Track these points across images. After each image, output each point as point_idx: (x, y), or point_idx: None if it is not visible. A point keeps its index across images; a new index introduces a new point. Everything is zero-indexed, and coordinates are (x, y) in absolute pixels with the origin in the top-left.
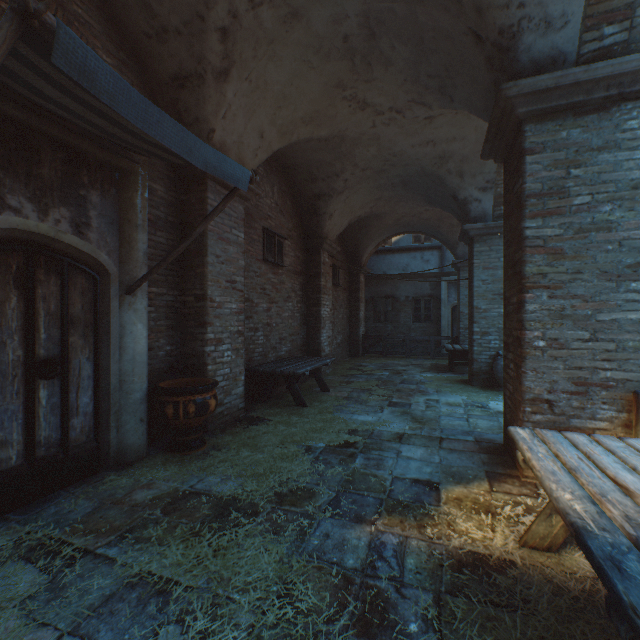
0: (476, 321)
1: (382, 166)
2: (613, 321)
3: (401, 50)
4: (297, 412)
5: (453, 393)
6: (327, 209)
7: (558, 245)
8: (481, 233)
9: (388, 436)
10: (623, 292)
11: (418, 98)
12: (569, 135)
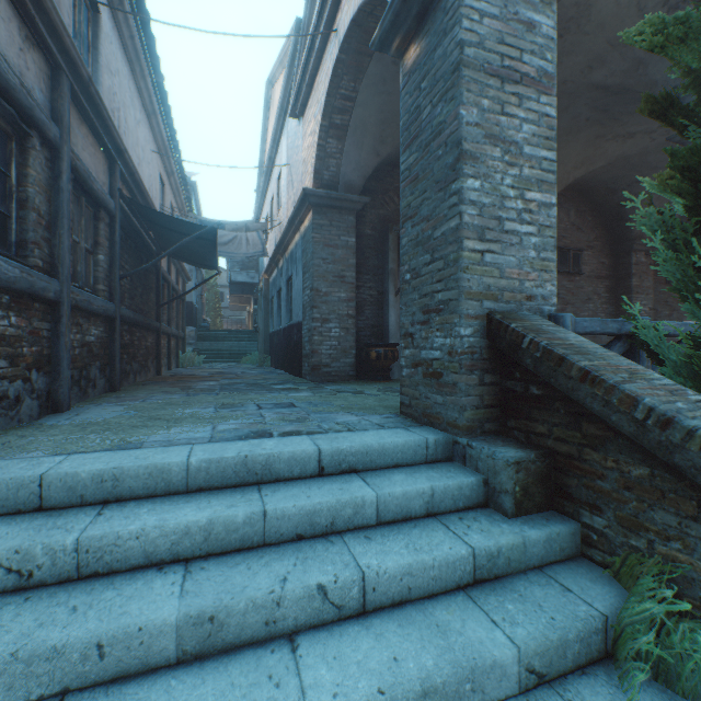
0: None
1: None
2: None
3: (632, 107)
4: None
5: None
6: (633, 213)
7: None
8: None
9: None
10: None
11: None
12: None
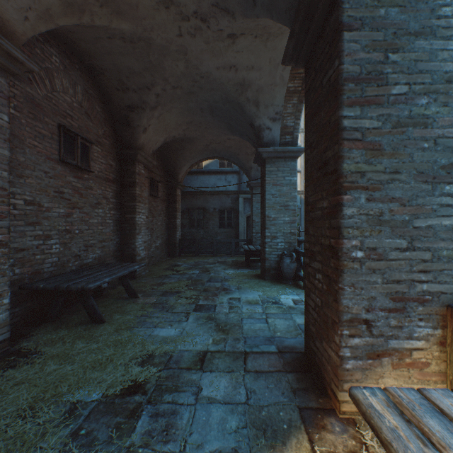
0: (268, 227)
1: (191, 87)
2: (429, 228)
3: None
4: (88, 333)
5: (251, 289)
6: (141, 122)
7: (377, 139)
8: (271, 156)
9: (189, 360)
10: (438, 195)
11: (222, 1)
12: (387, 14)
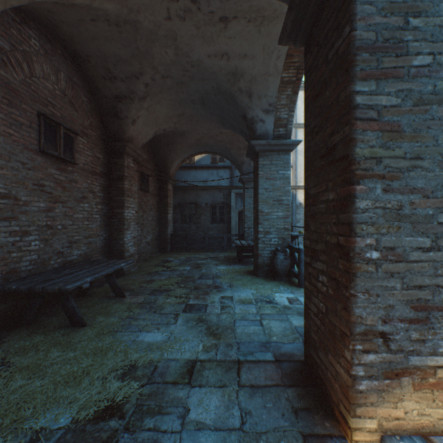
0: (261, 222)
1: (182, 77)
2: None
3: None
4: (65, 339)
5: (244, 287)
6: (129, 113)
7: (395, 119)
8: (264, 149)
9: (176, 372)
10: None
11: None
12: None
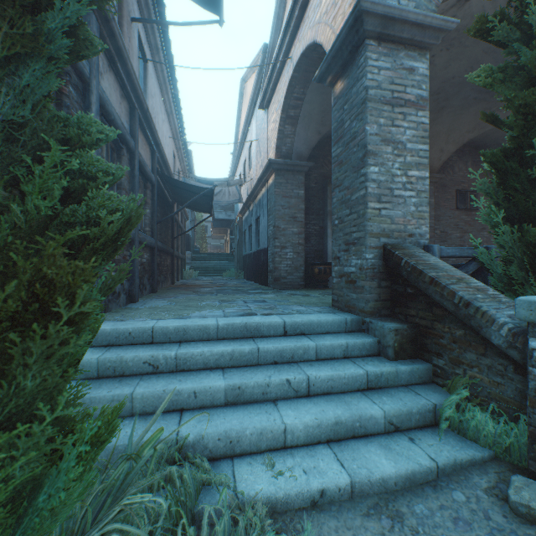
0: None
1: None
2: None
3: None
4: None
5: None
6: None
7: None
8: None
9: None
10: None
11: None
12: None
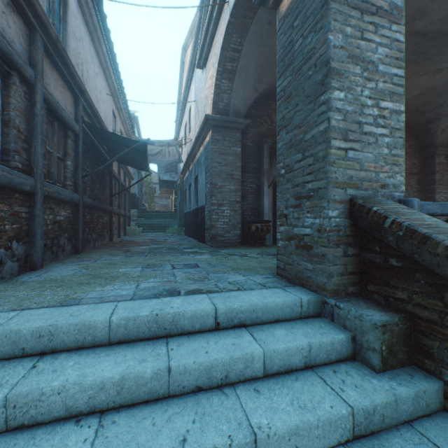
0: None
1: None
2: None
3: (443, 49)
4: None
5: None
6: (437, 128)
7: None
8: None
9: None
10: None
11: None
12: None
